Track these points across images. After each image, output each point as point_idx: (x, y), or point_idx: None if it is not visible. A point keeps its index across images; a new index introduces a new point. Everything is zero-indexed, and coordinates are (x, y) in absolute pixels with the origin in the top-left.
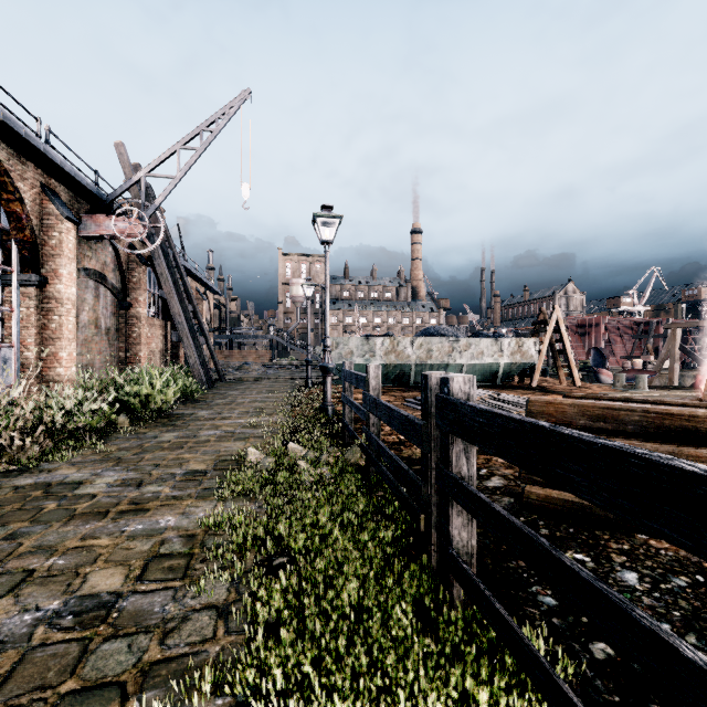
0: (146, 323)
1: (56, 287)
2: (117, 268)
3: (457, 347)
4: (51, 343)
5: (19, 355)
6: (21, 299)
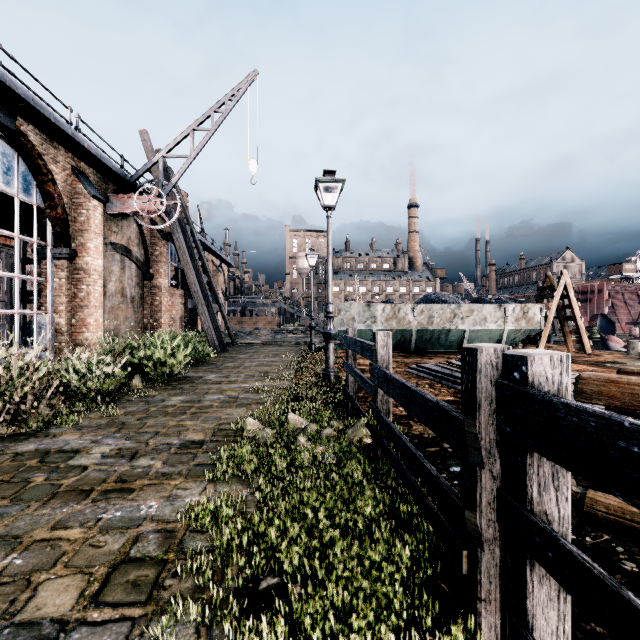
0: (166, 292)
1: (84, 260)
2: (141, 243)
3: (459, 313)
4: (80, 310)
5: (53, 321)
6: (54, 271)
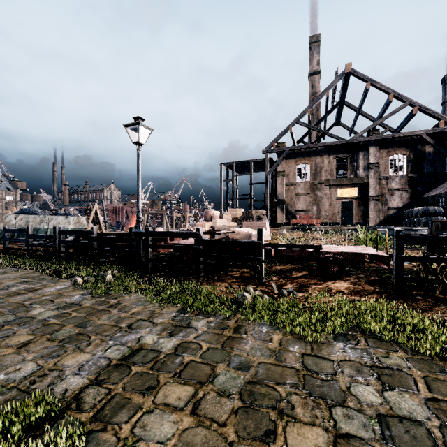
0: None
1: None
2: None
3: (45, 220)
4: None
5: None
6: None
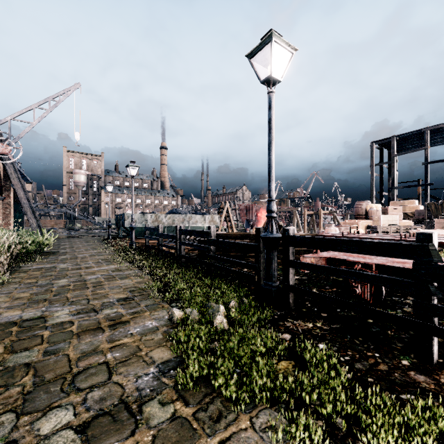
0: None
1: None
2: None
3: (186, 219)
4: None
5: None
6: None
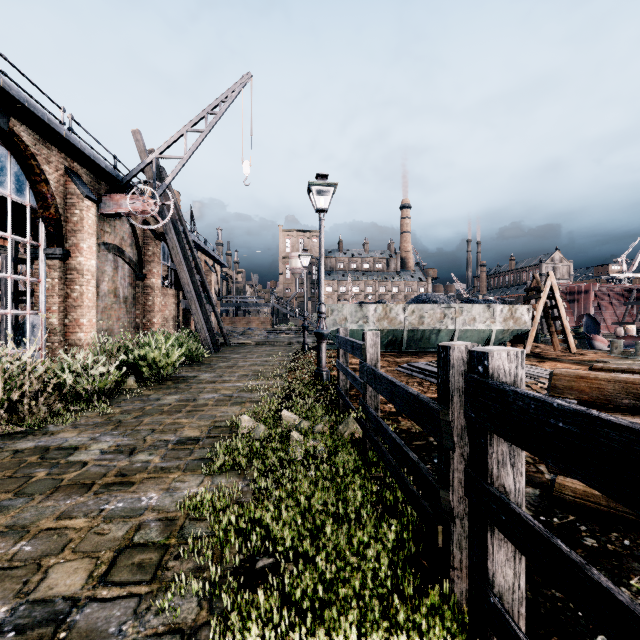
0: (159, 292)
1: (78, 260)
2: (134, 243)
3: (449, 313)
4: (73, 310)
5: (45, 321)
6: (47, 271)
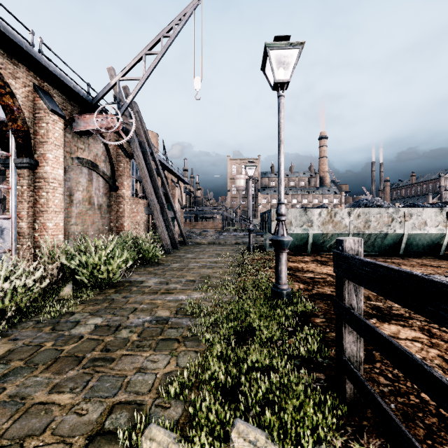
0: (129, 201)
1: (44, 169)
2: (108, 160)
3: (397, 217)
4: (40, 215)
5: (16, 225)
6: (17, 179)
